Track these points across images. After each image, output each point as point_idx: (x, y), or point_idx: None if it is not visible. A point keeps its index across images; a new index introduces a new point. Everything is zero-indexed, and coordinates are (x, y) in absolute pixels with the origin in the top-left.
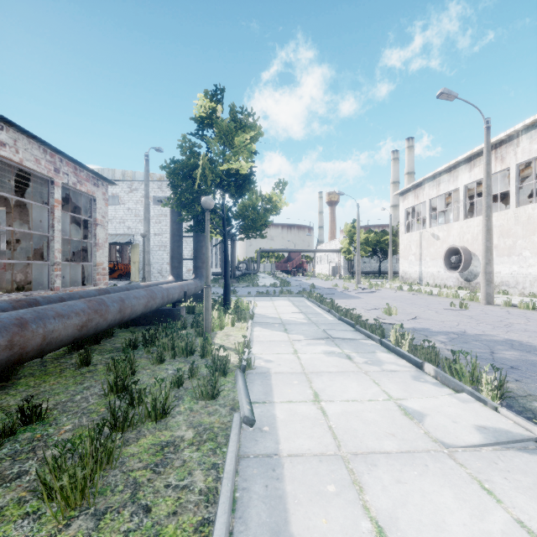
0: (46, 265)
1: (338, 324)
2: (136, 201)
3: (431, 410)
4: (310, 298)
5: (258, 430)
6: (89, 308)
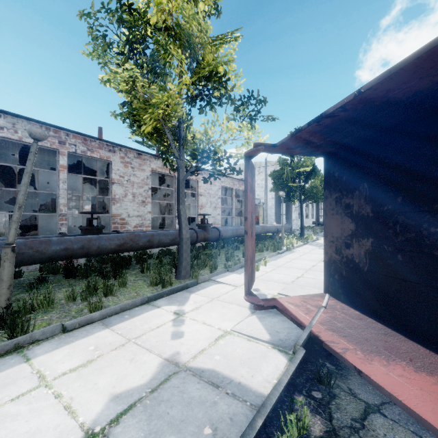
0: (231, 218)
1: None
2: (261, 179)
3: None
4: None
5: (281, 255)
6: None
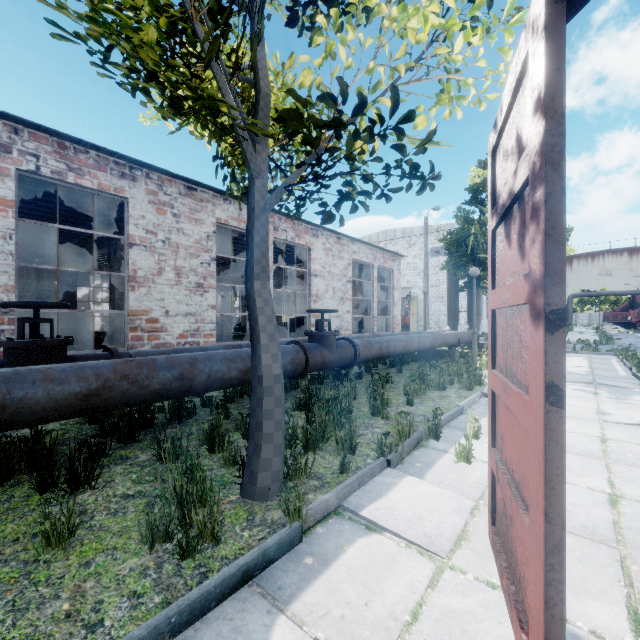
0: (369, 318)
1: (625, 378)
2: (414, 256)
3: (621, 414)
4: (622, 356)
5: None
6: (406, 339)
